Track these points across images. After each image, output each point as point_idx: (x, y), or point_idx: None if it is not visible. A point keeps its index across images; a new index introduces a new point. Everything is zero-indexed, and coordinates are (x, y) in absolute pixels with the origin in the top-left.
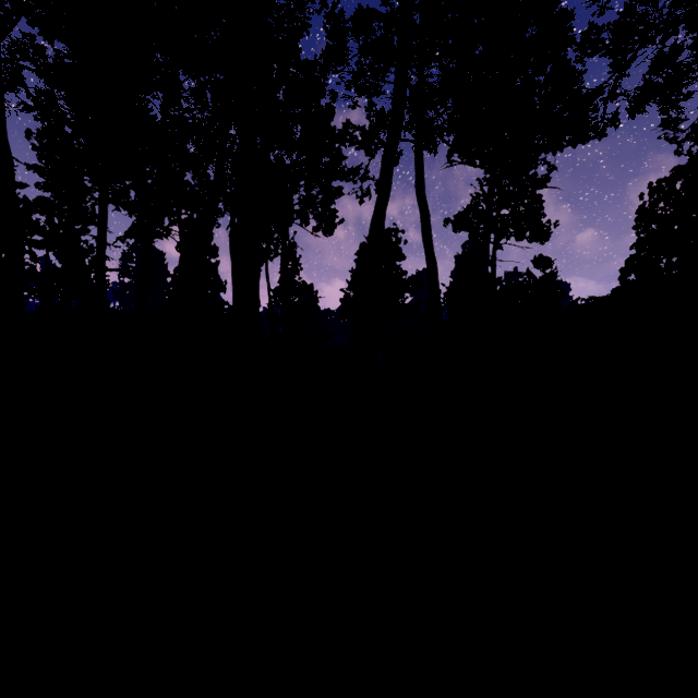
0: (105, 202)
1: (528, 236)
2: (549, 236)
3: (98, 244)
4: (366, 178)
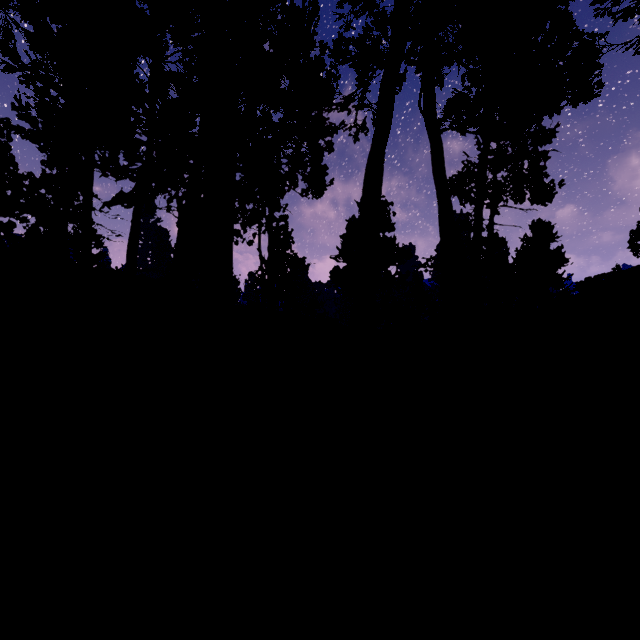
0: (90, 166)
1: (531, 196)
2: (552, 196)
3: (84, 209)
4: (362, 105)
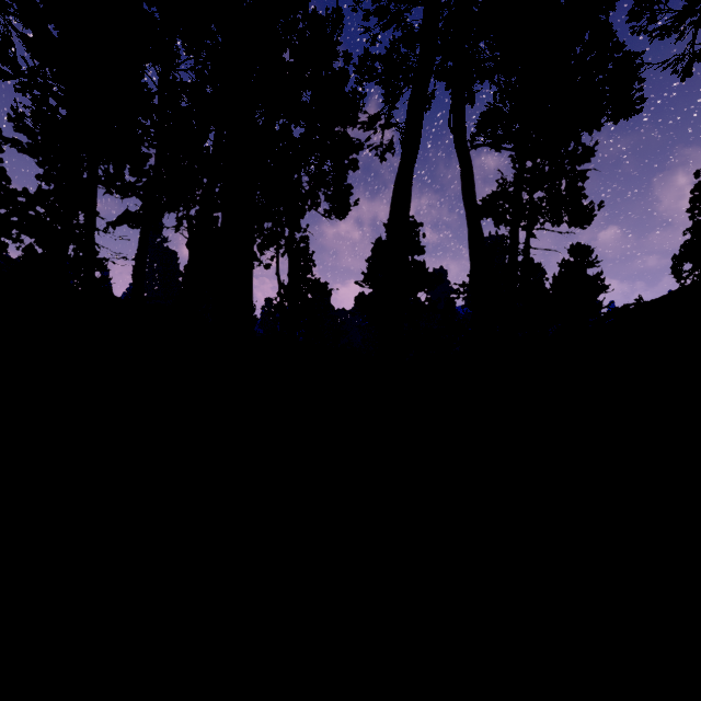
0: (93, 183)
1: (569, 218)
2: (591, 219)
3: (86, 230)
4: (389, 125)
